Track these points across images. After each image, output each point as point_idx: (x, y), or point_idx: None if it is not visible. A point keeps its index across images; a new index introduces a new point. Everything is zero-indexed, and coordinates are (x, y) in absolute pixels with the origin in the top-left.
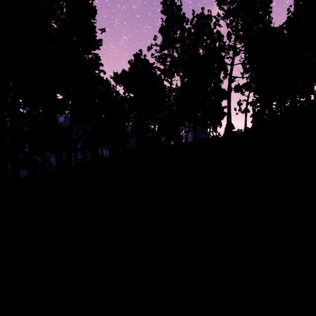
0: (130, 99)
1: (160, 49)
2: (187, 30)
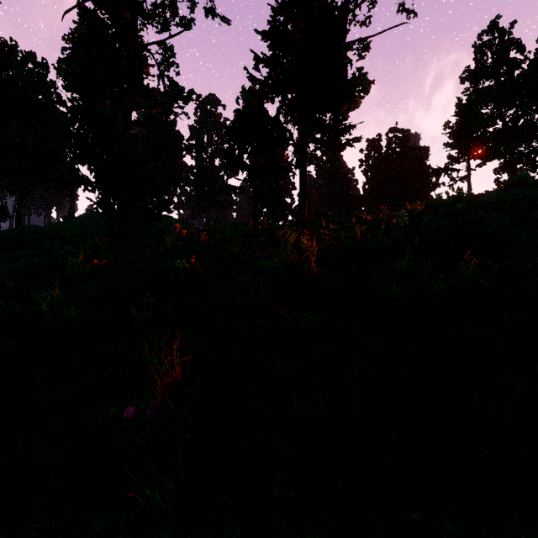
0: None
1: None
2: None
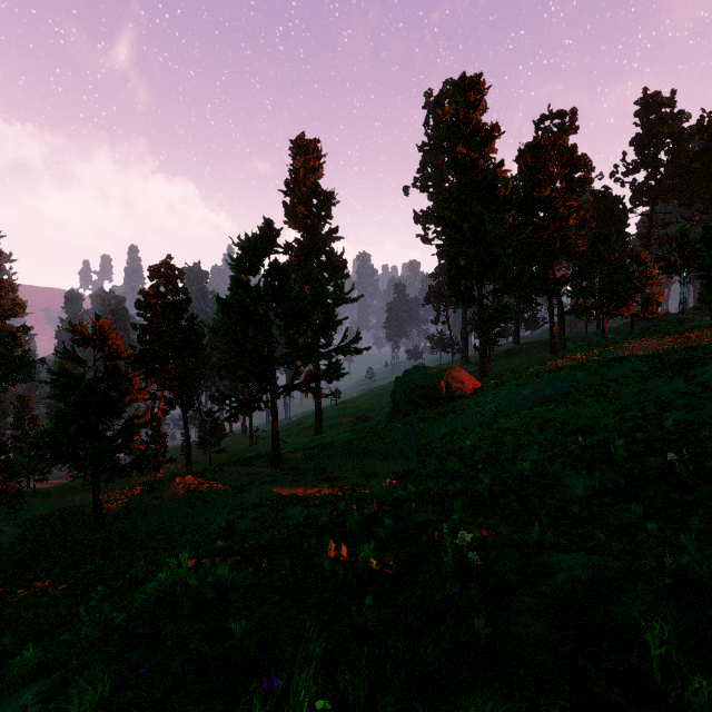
0: (586, 255)
1: (633, 171)
2: (688, 134)
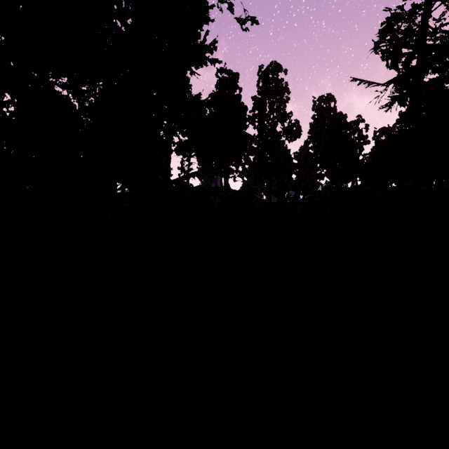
0: None
1: None
2: None
